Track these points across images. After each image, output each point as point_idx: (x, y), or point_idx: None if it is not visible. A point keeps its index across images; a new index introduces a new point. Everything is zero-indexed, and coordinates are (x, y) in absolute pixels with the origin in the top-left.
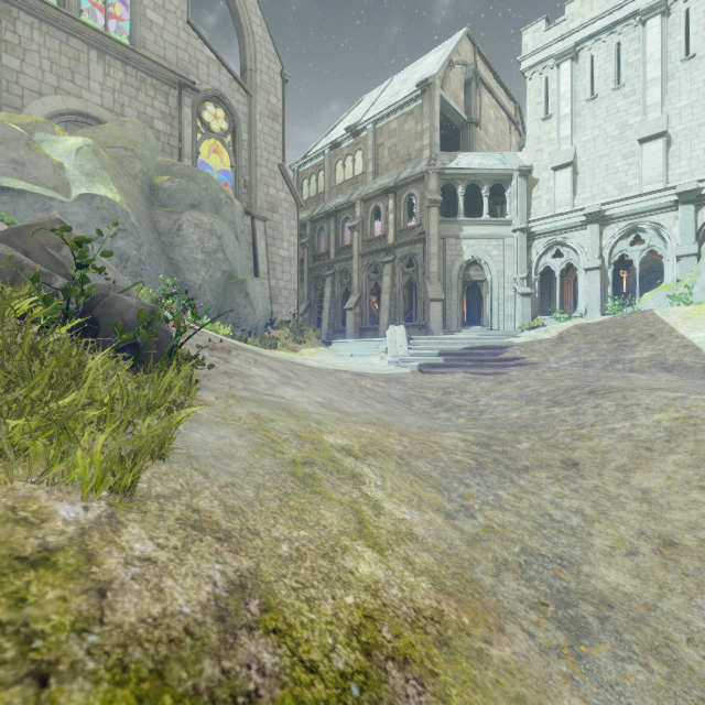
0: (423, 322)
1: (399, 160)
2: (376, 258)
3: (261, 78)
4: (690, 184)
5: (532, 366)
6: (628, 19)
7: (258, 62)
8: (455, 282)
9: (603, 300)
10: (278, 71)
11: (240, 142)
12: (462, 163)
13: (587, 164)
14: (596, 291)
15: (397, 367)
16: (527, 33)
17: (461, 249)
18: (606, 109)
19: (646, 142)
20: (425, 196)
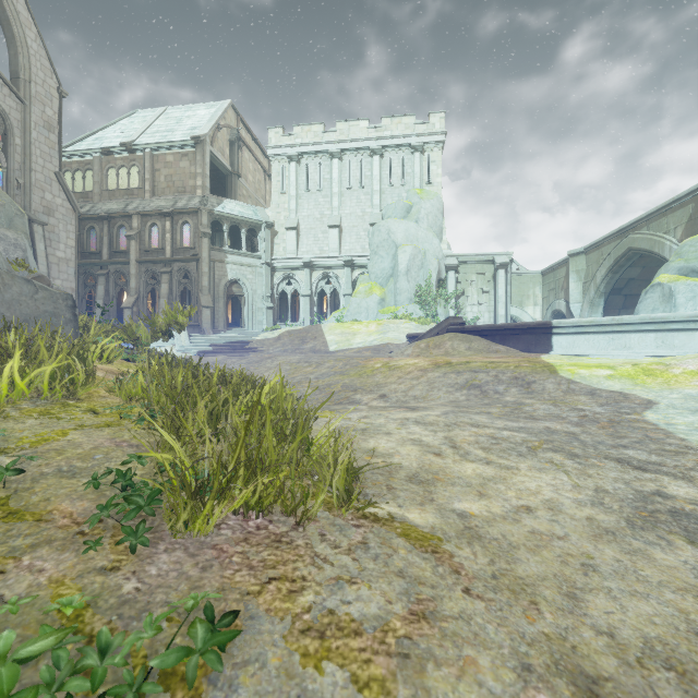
0: (197, 323)
1: (175, 189)
2: (154, 267)
3: (36, 90)
4: (349, 257)
5: (261, 352)
6: (325, 152)
7: (33, 74)
8: (222, 295)
9: (312, 315)
10: (54, 86)
11: (13, 146)
12: (227, 208)
13: (305, 231)
14: (308, 309)
15: (183, 353)
16: (271, 131)
17: (226, 271)
18: (314, 200)
19: (331, 228)
20: (199, 228)
